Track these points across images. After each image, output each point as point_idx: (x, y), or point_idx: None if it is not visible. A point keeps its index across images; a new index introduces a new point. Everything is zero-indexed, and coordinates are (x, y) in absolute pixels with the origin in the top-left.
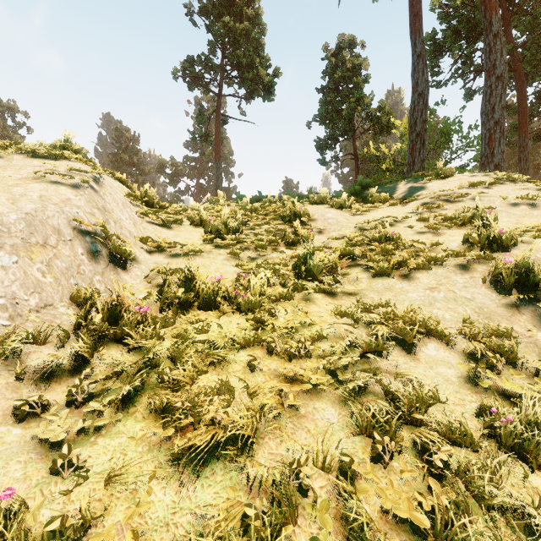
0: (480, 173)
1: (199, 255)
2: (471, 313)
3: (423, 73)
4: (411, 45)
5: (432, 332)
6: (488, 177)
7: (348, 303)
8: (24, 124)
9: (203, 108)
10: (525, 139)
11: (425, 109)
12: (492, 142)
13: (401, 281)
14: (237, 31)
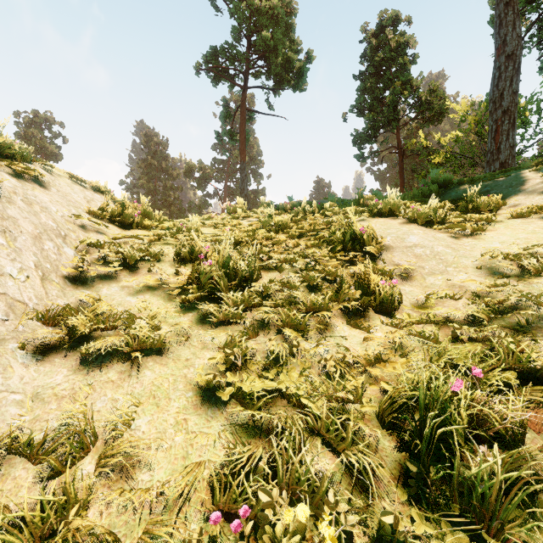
0: None
1: (158, 353)
2: None
3: (513, 27)
4: None
5: None
6: None
7: None
8: (60, 134)
9: (231, 109)
10: None
11: (516, 76)
12: None
13: None
14: (264, 10)
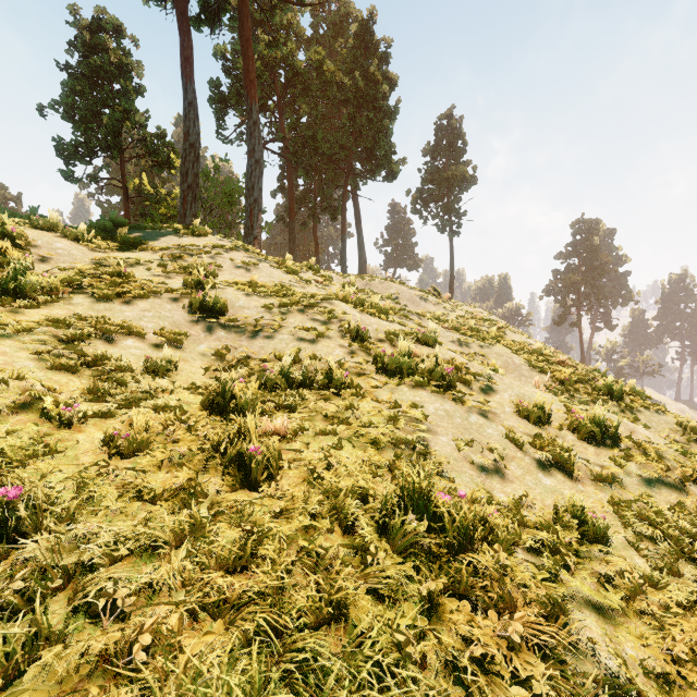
0: (228, 240)
1: None
2: (168, 325)
3: (194, 125)
4: (183, 87)
5: (134, 333)
6: (232, 244)
7: (64, 315)
8: None
9: None
10: (293, 223)
11: (197, 163)
12: (252, 216)
13: (122, 305)
14: None
